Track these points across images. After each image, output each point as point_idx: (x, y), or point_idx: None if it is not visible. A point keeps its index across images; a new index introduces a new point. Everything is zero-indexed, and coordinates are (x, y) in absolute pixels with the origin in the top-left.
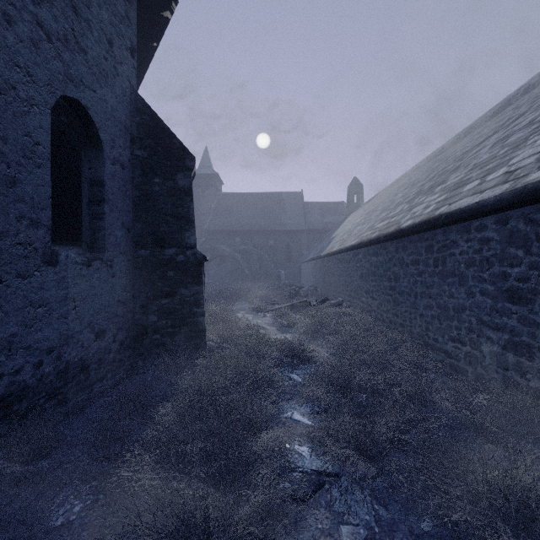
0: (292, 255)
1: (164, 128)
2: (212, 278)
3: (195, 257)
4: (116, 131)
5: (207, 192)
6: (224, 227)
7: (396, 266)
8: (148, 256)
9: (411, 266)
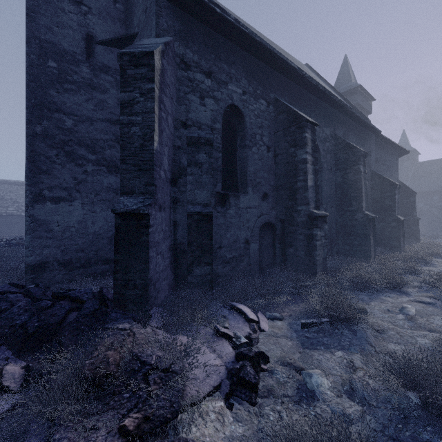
0: None
1: (407, 187)
2: None
3: (416, 219)
4: None
5: (404, 165)
6: (421, 189)
7: None
8: None
9: None
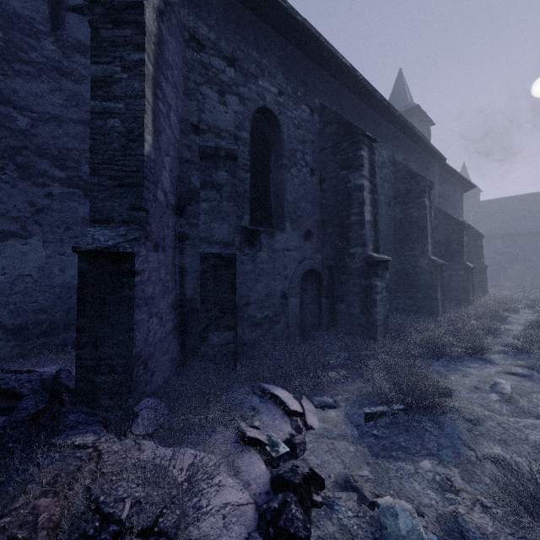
0: None
1: (473, 228)
2: None
3: (483, 266)
4: None
5: (464, 204)
6: (484, 233)
7: None
8: None
9: None
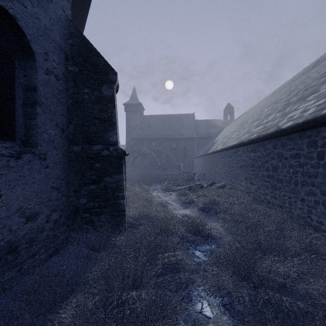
0: (187, 153)
1: (92, 49)
2: (137, 168)
3: (116, 152)
4: (49, 47)
5: (134, 115)
6: (145, 136)
7: (275, 159)
8: (80, 151)
9: (290, 159)
